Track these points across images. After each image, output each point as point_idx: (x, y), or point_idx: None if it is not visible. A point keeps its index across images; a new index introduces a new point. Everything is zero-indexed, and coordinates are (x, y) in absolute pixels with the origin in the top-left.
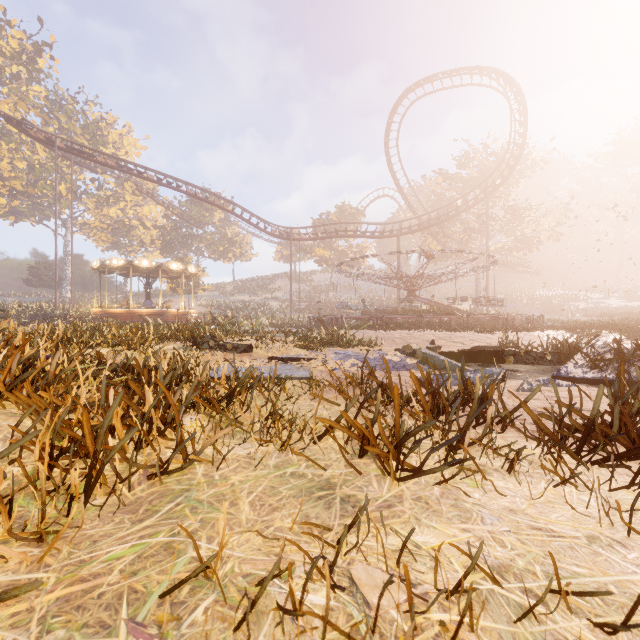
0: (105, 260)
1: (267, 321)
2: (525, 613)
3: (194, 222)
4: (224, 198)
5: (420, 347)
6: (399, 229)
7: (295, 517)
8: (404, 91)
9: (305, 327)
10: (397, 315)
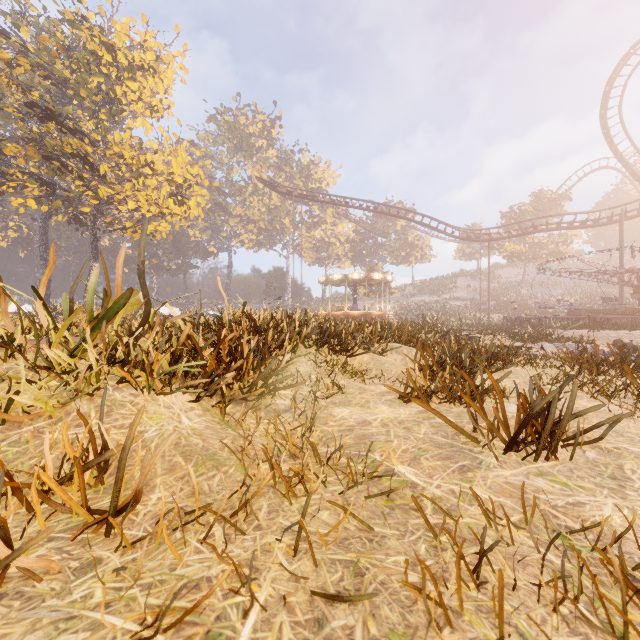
0: (329, 275)
1: (473, 321)
2: (628, 384)
3: (380, 233)
4: (414, 212)
5: (631, 341)
6: (622, 214)
7: (559, 374)
8: (630, 48)
9: (499, 327)
10: (615, 315)
